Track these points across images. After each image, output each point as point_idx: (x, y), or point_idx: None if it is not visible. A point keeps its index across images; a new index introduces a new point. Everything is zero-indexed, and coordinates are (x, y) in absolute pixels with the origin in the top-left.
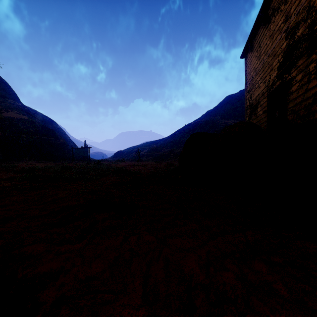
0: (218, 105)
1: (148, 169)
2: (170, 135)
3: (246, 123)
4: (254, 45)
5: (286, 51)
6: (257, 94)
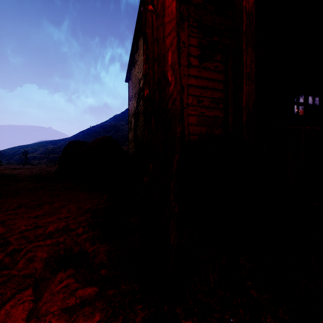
0: (125, 111)
1: (32, 172)
2: (72, 136)
3: (106, 137)
4: (131, 77)
5: (138, 92)
6: (132, 114)
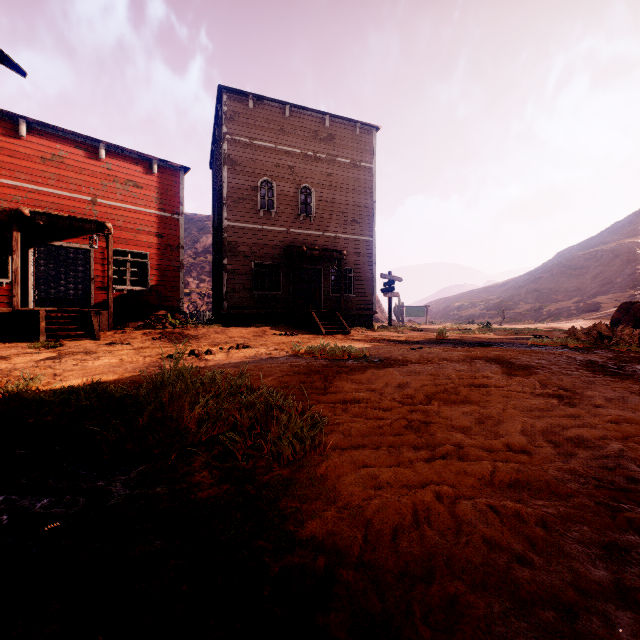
0: None
1: None
2: (529, 279)
3: None
4: None
5: None
6: None
